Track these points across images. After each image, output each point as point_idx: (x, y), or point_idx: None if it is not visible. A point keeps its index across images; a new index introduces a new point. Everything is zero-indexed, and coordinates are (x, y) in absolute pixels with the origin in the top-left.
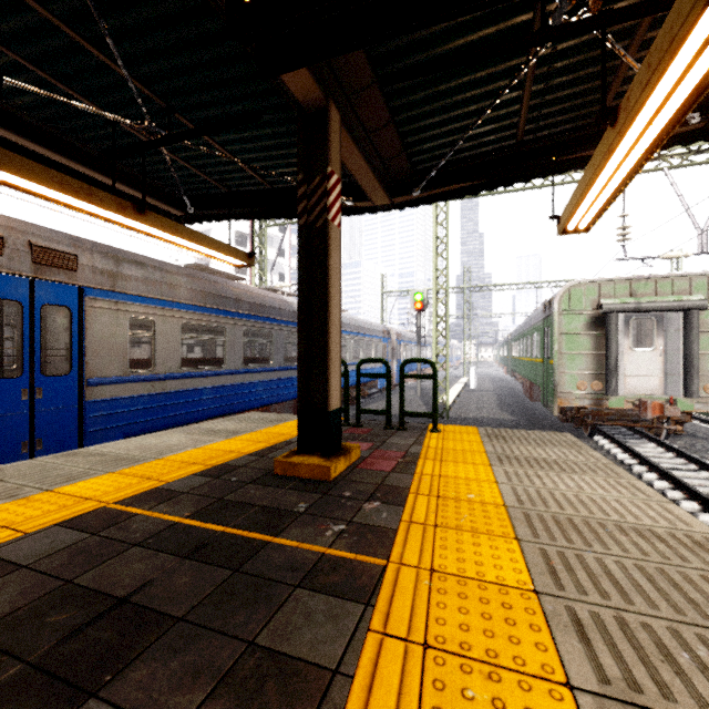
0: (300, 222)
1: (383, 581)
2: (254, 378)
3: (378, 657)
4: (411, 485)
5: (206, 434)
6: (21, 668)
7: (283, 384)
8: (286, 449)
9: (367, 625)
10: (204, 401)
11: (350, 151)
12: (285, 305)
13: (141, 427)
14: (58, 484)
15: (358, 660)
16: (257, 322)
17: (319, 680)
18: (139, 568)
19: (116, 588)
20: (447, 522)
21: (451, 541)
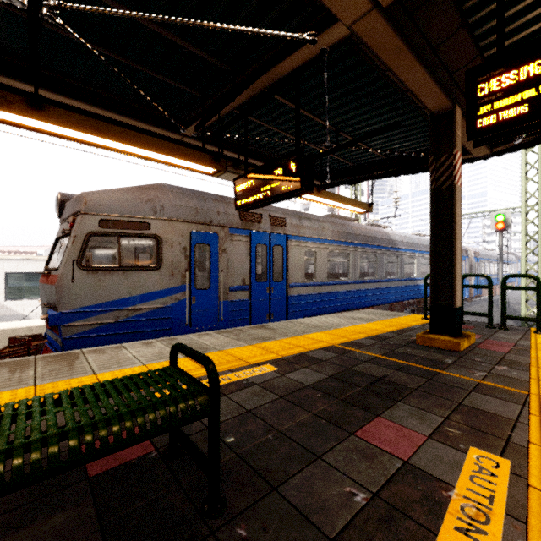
0: (431, 187)
1: (530, 399)
2: (365, 286)
3: (540, 423)
4: (530, 362)
5: (352, 319)
6: (361, 389)
7: (383, 292)
8: (413, 332)
9: (527, 412)
10: (338, 300)
11: (462, 128)
12: (384, 235)
13: (309, 312)
14: (300, 334)
15: (528, 421)
16: (367, 249)
17: (508, 421)
18: (376, 370)
19: (373, 374)
20: None
21: None
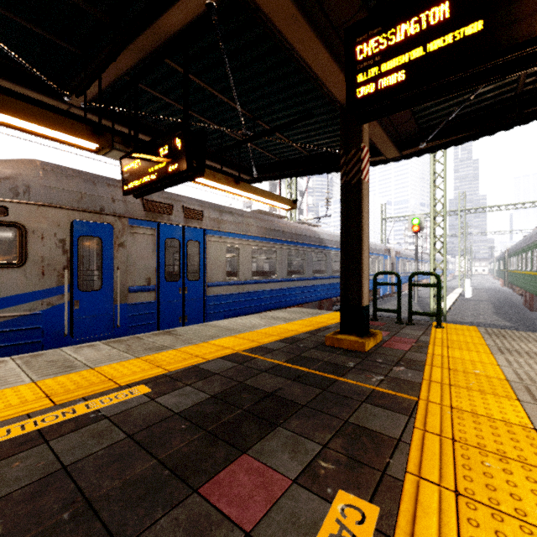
0: (341, 181)
1: (418, 407)
2: (293, 284)
3: (423, 439)
4: (426, 360)
5: (272, 319)
6: (241, 411)
7: (311, 290)
8: (327, 331)
9: (412, 425)
10: (264, 299)
11: (372, 126)
12: (313, 233)
13: (232, 313)
14: (207, 339)
15: (411, 438)
16: (295, 246)
17: (390, 442)
18: (271, 382)
19: (265, 388)
20: (458, 384)
21: (463, 394)
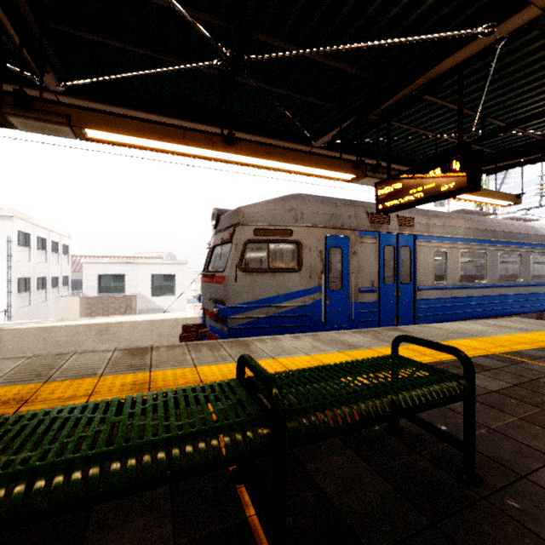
0: None
1: None
2: (506, 291)
3: None
4: None
5: (499, 327)
6: None
7: (529, 298)
8: None
9: None
10: (473, 305)
11: None
12: (531, 230)
13: (439, 317)
14: (445, 339)
15: None
16: (509, 247)
17: None
18: None
19: None
20: None
21: None
